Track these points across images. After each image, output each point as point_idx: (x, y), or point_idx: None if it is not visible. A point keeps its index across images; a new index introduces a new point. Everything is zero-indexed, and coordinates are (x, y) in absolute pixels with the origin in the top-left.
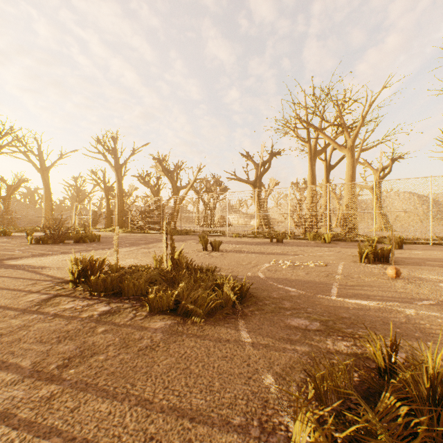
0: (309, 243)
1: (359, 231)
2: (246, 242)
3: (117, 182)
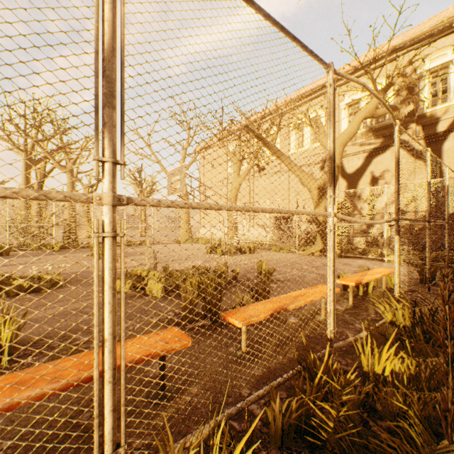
0: (41, 253)
1: None
2: None
3: None
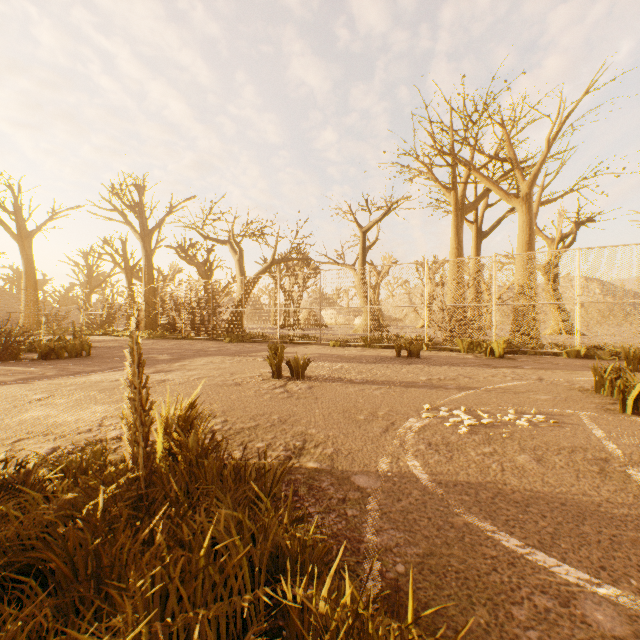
0: (466, 359)
1: None
2: (353, 357)
3: (144, 257)
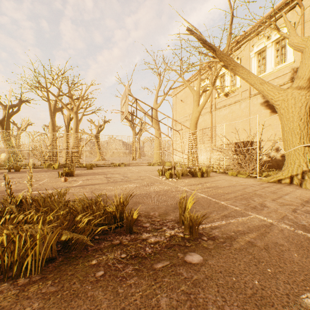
0: (41, 170)
1: (88, 161)
2: None
3: None
